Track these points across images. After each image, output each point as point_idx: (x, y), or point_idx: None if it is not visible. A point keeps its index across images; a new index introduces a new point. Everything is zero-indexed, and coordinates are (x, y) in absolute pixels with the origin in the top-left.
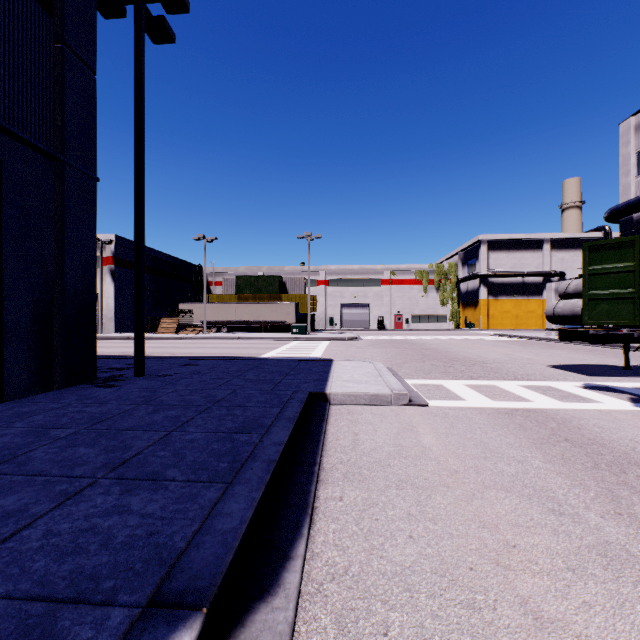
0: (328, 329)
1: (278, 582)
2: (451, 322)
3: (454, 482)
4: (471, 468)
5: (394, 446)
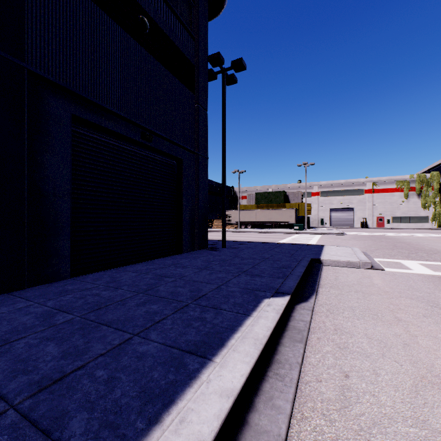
0: (319, 227)
1: (307, 300)
2: (433, 222)
3: (384, 294)
4: (396, 292)
5: (357, 282)
